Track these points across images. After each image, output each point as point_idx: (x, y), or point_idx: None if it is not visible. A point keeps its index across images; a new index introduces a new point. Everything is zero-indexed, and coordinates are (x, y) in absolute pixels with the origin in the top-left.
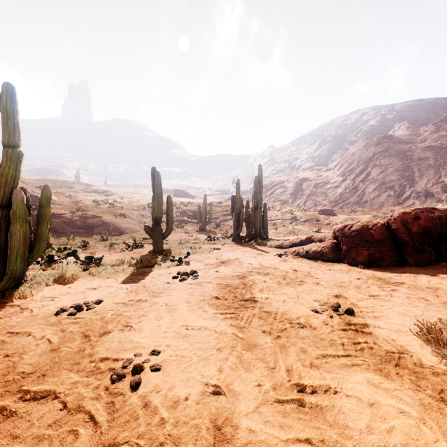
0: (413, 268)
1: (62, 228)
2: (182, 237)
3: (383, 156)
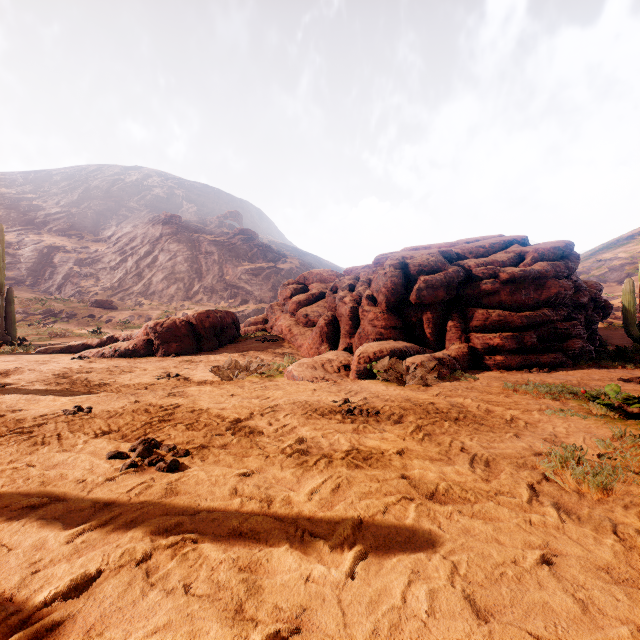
0: (207, 352)
1: None
2: None
3: (172, 240)
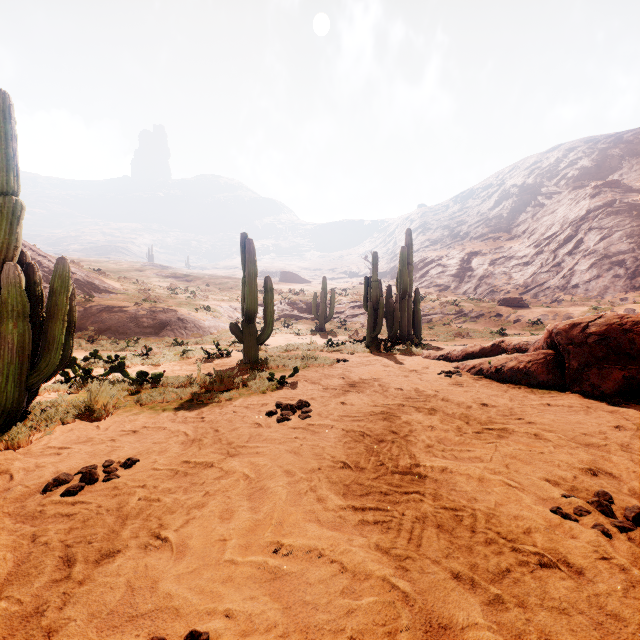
0: None
1: (123, 326)
2: (290, 340)
3: (604, 214)
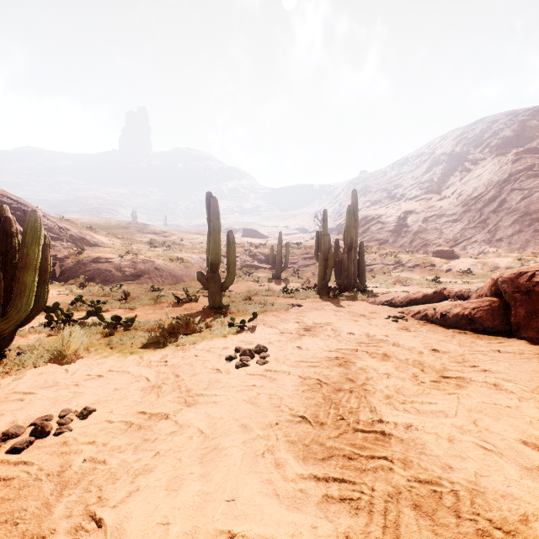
0: None
1: (109, 274)
2: (251, 287)
3: (524, 177)
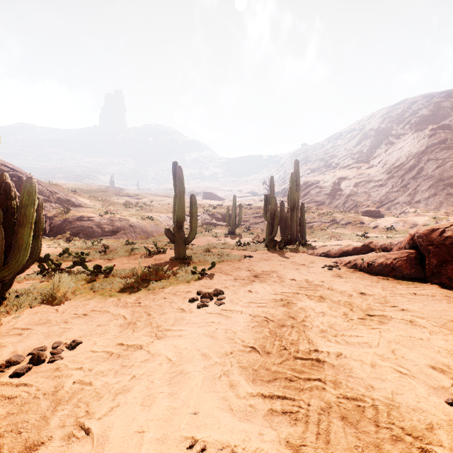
0: None
1: (90, 231)
2: (210, 241)
3: (439, 149)
